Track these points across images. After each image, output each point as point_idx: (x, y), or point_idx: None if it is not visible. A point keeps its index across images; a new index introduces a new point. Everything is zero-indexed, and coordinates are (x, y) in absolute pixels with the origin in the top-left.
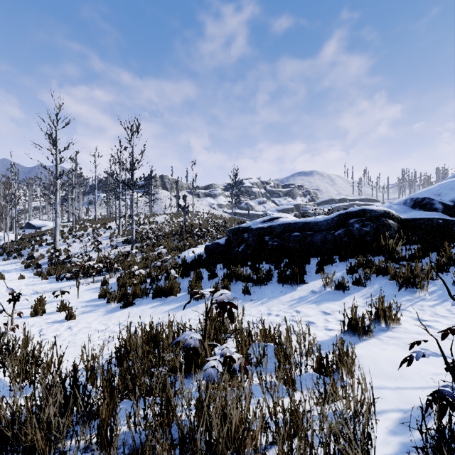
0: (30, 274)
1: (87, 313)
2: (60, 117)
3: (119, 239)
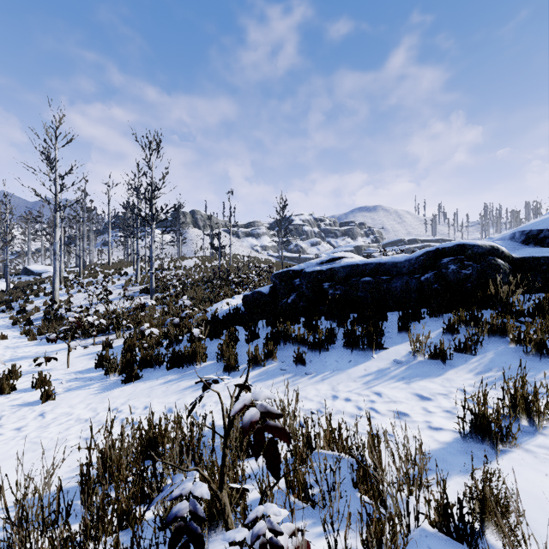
0: (16, 333)
1: (74, 390)
2: (60, 133)
3: (137, 287)
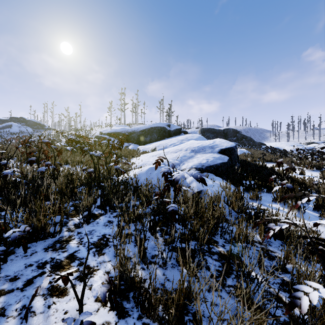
0: None
1: None
2: None
3: None
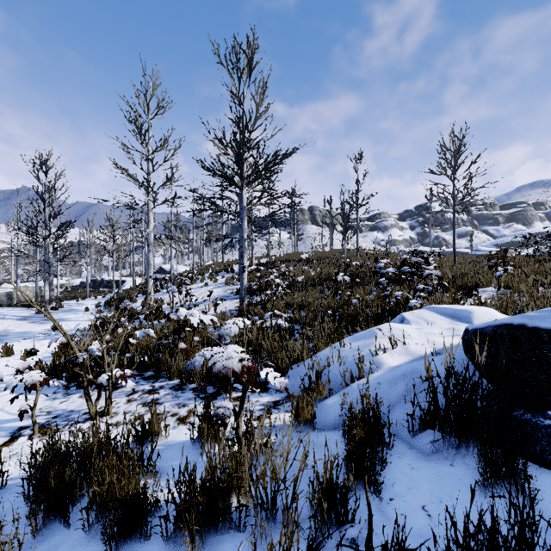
0: None
1: None
2: (151, 97)
3: (236, 286)
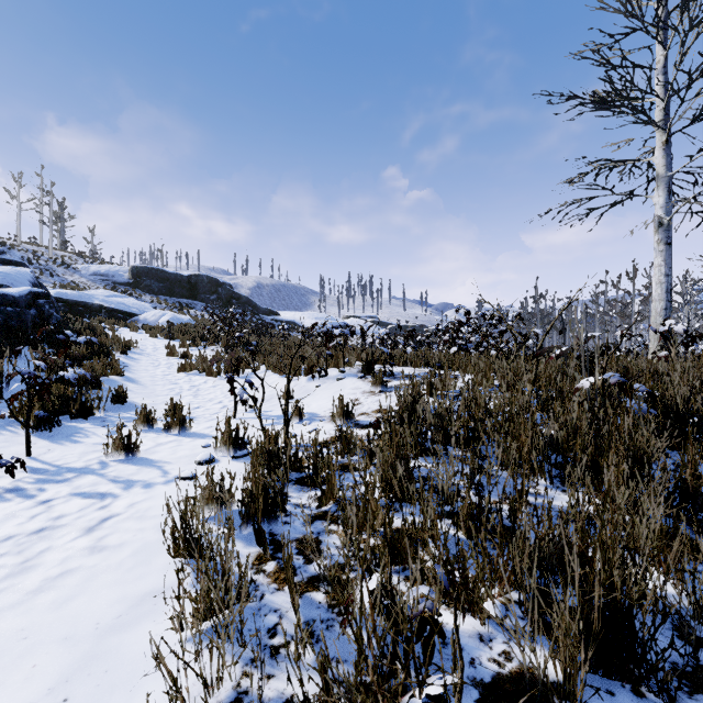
0: None
1: None
2: None
3: None
